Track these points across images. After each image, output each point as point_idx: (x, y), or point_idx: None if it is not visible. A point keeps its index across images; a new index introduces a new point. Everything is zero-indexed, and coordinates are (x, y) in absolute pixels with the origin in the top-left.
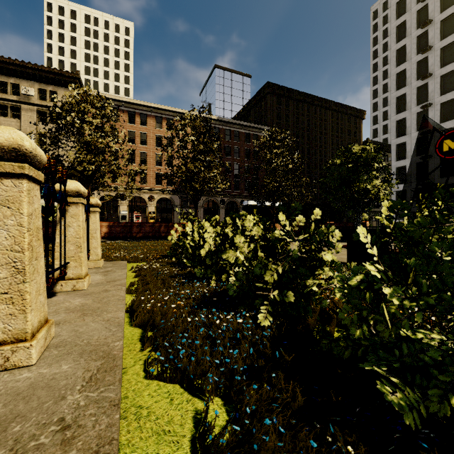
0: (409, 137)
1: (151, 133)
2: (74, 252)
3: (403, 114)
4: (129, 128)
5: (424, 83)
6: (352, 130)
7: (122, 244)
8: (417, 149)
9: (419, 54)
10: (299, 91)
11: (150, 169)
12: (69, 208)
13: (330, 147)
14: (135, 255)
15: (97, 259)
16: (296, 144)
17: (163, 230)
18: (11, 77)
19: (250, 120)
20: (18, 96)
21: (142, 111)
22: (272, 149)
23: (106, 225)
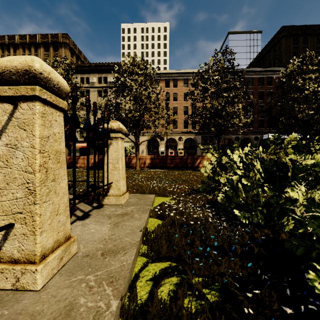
0: None
1: (180, 91)
2: (21, 203)
3: None
4: (165, 91)
5: None
6: None
7: (157, 172)
8: None
9: None
10: (319, 24)
11: (179, 118)
12: (17, 108)
13: None
14: (164, 187)
15: (119, 195)
16: (317, 78)
17: (189, 161)
18: (103, 74)
19: (263, 67)
20: (106, 83)
21: (174, 77)
22: (304, 76)
23: (149, 158)
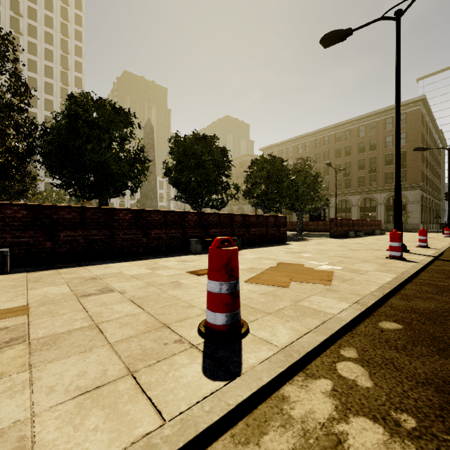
0: None
1: None
2: None
3: None
4: None
5: None
6: None
7: None
8: None
9: None
10: None
11: None
12: None
13: None
14: None
15: None
16: None
17: None
18: None
19: None
20: None
21: None
22: None
23: None
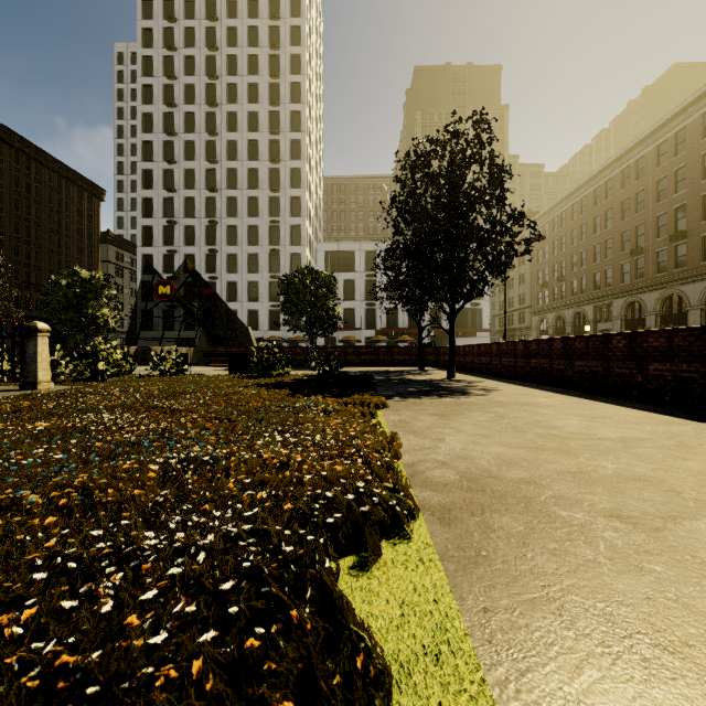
0: (157, 251)
1: None
2: None
3: (151, 221)
4: None
5: (171, 196)
6: (85, 211)
7: None
8: (164, 266)
9: (166, 162)
10: None
11: None
12: None
13: (48, 226)
14: None
15: None
16: None
17: None
18: None
19: None
20: None
21: None
22: None
23: None
